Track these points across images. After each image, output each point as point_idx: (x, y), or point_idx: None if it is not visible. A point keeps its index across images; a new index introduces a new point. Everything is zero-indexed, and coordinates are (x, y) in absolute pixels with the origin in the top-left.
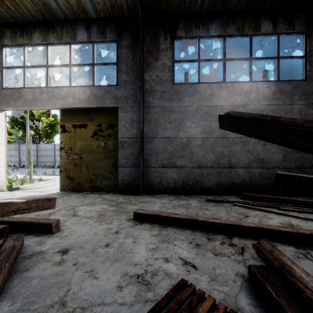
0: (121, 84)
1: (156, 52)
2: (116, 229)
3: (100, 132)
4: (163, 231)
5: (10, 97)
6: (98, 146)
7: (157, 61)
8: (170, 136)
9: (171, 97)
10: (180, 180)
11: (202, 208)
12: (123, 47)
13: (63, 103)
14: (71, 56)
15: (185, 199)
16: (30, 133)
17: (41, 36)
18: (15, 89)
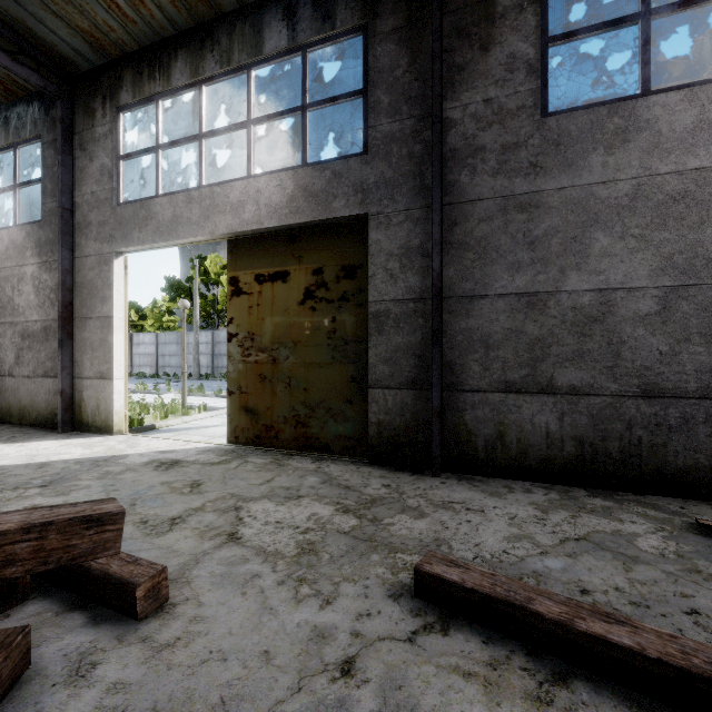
0: (376, 147)
1: (484, 25)
2: (345, 641)
3: (321, 291)
4: (557, 709)
5: (130, 221)
6: (314, 330)
7: (488, 55)
8: (534, 290)
9: (536, 159)
10: (571, 437)
11: (700, 572)
12: (383, 38)
13: (233, 221)
14: (252, 100)
15: (596, 511)
16: (183, 304)
17: (188, 67)
18: (140, 202)
